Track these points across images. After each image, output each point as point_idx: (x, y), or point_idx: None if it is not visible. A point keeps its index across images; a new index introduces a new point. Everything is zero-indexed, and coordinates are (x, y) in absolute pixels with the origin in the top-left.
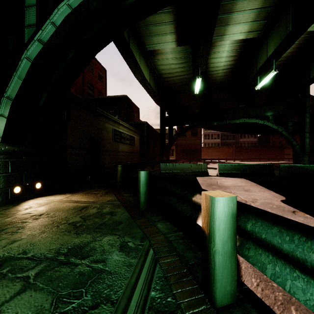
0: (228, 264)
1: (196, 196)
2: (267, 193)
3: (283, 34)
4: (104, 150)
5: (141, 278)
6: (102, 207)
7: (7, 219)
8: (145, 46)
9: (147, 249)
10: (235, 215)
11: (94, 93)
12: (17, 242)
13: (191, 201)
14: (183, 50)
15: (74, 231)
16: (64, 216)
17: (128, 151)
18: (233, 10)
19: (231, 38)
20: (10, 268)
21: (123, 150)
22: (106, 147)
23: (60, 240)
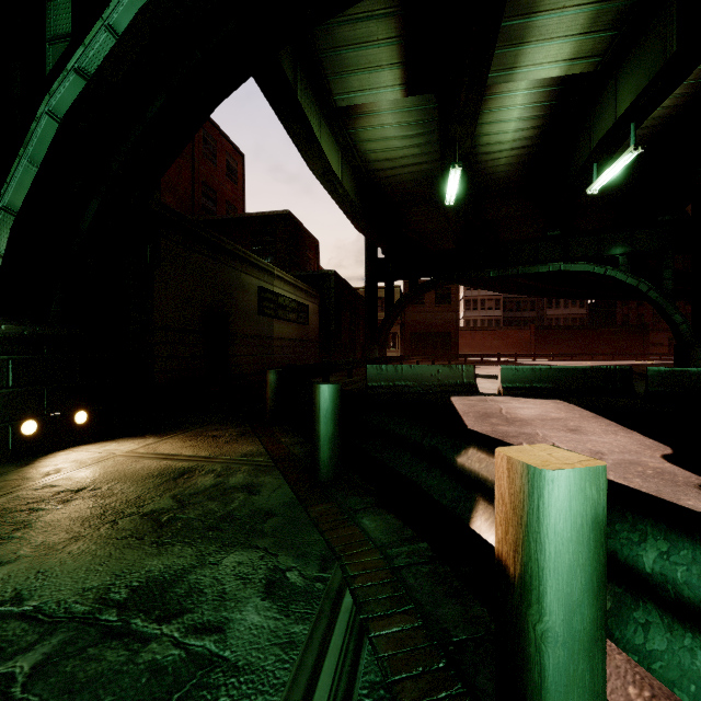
0: (584, 673)
1: (467, 453)
2: (625, 436)
3: (655, 62)
4: (239, 336)
5: (320, 690)
6: (227, 472)
7: None
8: (332, 98)
9: (338, 593)
10: (604, 522)
11: (219, 208)
12: (5, 567)
13: (452, 466)
14: (420, 106)
15: (153, 537)
16: (134, 495)
17: (294, 338)
18: (536, 8)
19: (531, 74)
20: None
21: (283, 335)
22: (244, 329)
23: (114, 563)
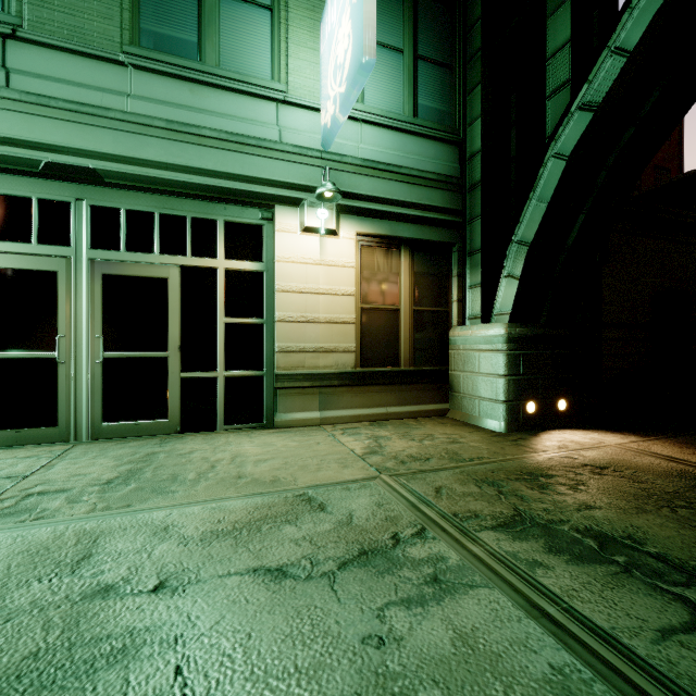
0: None
1: None
2: None
3: None
4: None
5: None
6: None
7: (539, 457)
8: None
9: None
10: None
11: (642, 179)
12: (597, 510)
13: None
14: None
15: None
16: (667, 488)
17: None
18: None
19: None
20: (627, 560)
21: None
22: None
23: None
